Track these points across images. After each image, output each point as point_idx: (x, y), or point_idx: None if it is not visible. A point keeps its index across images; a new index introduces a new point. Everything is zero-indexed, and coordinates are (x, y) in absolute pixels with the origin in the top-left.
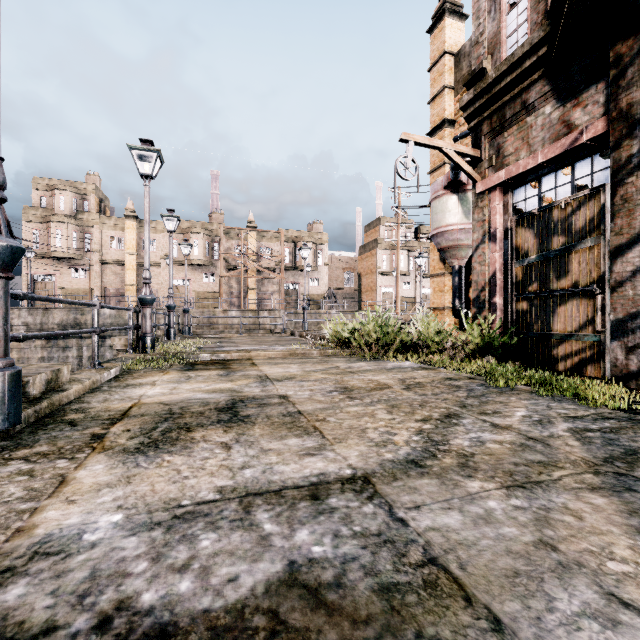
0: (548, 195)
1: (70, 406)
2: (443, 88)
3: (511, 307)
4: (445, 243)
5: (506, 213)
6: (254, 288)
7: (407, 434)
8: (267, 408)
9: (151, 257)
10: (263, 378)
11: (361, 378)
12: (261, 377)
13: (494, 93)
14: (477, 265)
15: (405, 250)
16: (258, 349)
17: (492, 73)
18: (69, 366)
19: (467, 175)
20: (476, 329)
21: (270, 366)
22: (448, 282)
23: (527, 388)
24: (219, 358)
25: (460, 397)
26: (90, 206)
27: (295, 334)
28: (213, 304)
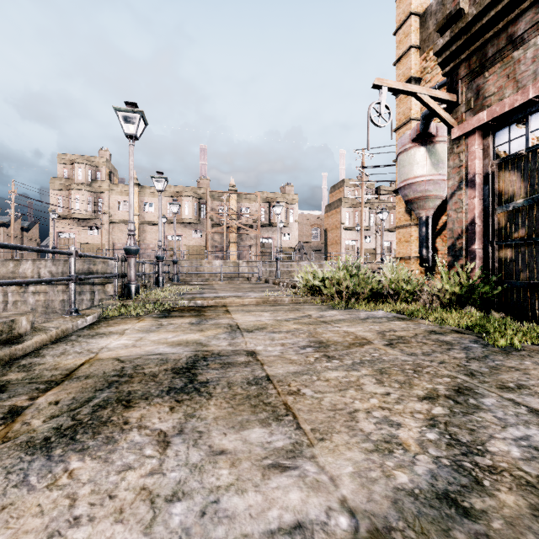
0: (538, 133)
1: (21, 361)
2: (409, 48)
3: (492, 255)
4: (413, 194)
5: (486, 157)
6: (235, 242)
7: (416, 426)
8: (231, 370)
9: (150, 217)
10: (233, 328)
11: (335, 330)
12: (231, 326)
13: (474, 31)
14: (452, 212)
15: (366, 208)
16: (233, 296)
17: (472, 10)
18: (29, 316)
19: (442, 121)
20: (454, 278)
21: (242, 314)
22: (414, 233)
23: (534, 347)
24: (196, 304)
25: (459, 359)
26: (102, 176)
27: (269, 282)
28: (201, 256)
